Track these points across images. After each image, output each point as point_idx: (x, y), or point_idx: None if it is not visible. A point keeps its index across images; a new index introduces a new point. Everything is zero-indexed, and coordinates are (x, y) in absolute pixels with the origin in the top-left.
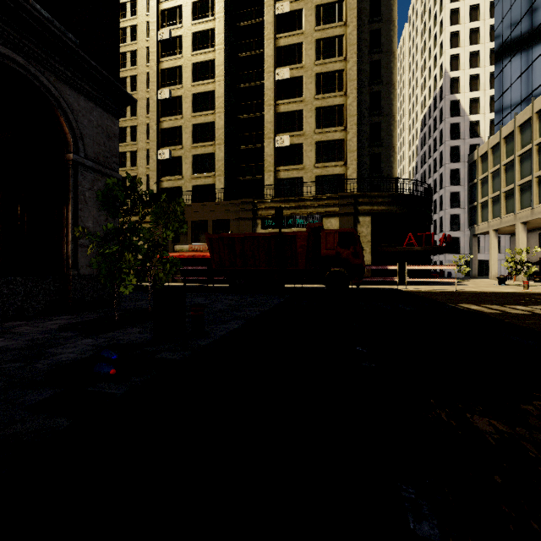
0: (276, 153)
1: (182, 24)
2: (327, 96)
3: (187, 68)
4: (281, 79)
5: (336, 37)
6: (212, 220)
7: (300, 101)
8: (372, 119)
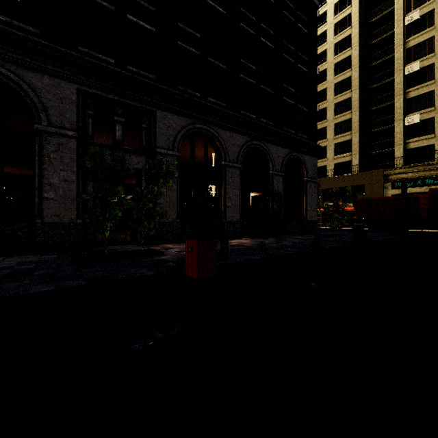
0: (406, 129)
1: (326, 61)
2: None
3: (330, 88)
4: (410, 72)
5: None
6: (350, 186)
7: (430, 84)
8: None
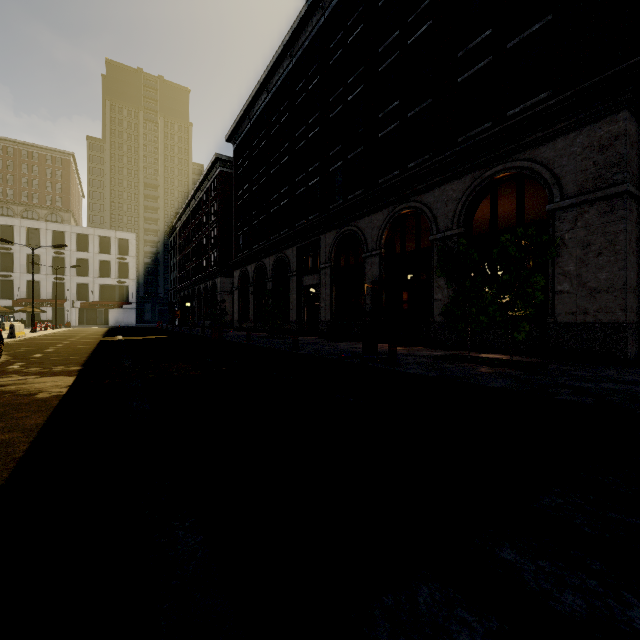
0: None
1: None
2: None
3: None
4: None
5: None
6: None
7: None
8: None
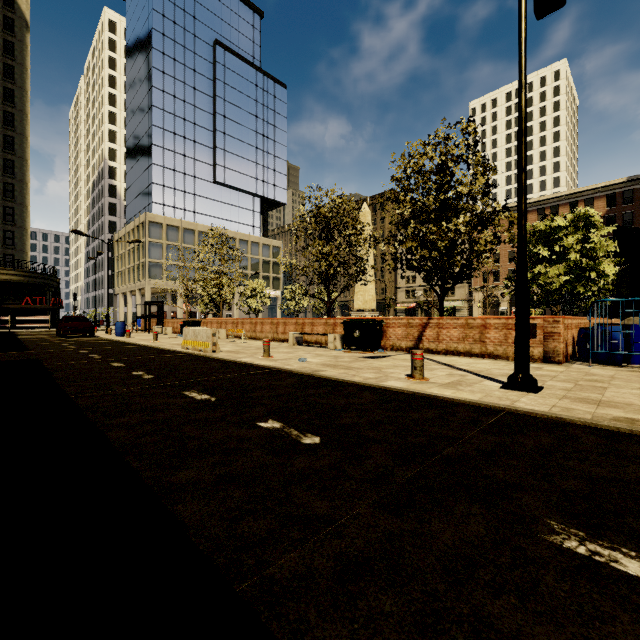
0: None
1: None
2: None
3: None
4: None
5: None
6: None
7: None
8: (6, 203)
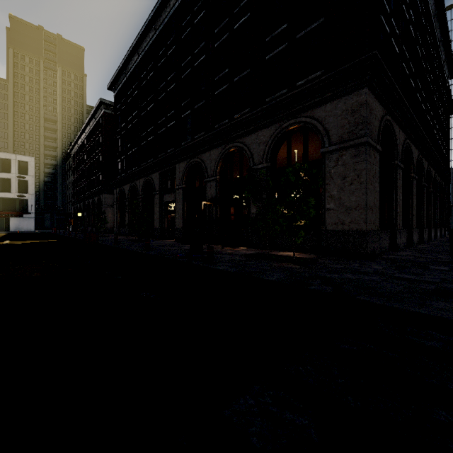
0: None
1: None
2: None
3: None
4: None
5: None
6: None
7: None
8: None
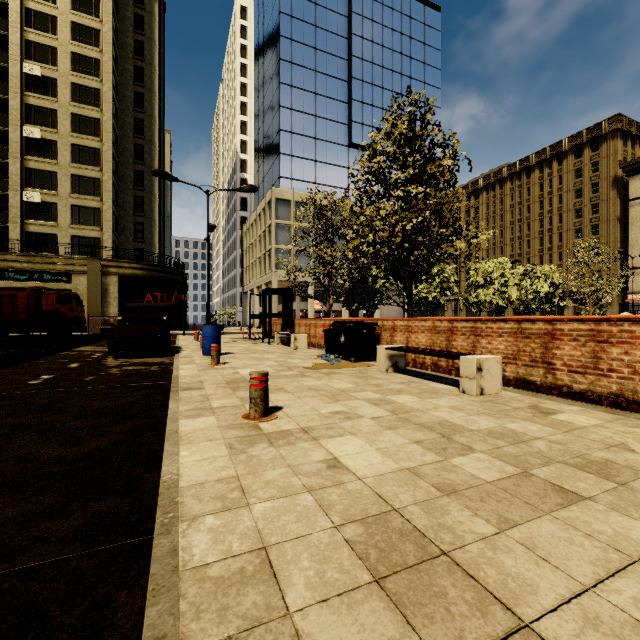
0: (25, 206)
1: None
2: (84, 167)
3: None
4: (30, 136)
5: (93, 118)
6: None
7: (54, 164)
8: (136, 193)
